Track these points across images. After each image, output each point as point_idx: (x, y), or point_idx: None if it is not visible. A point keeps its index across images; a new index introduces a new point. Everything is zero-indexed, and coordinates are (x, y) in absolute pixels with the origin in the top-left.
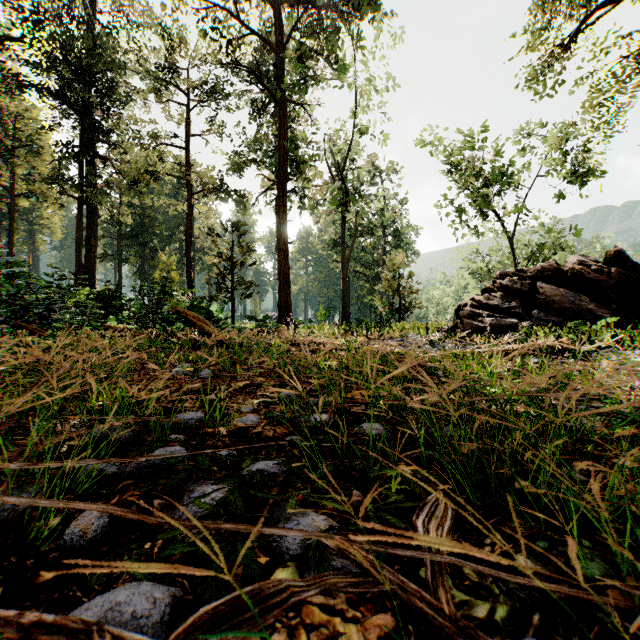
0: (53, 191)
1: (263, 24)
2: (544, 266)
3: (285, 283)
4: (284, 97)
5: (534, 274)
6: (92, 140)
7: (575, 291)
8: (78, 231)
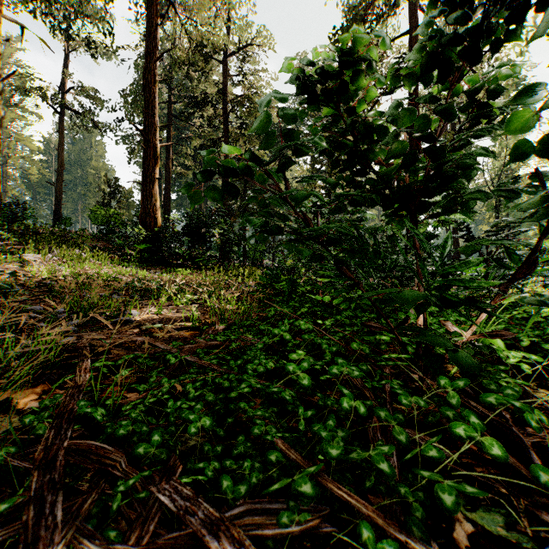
0: None
1: None
2: None
3: (456, 255)
4: None
5: None
6: None
7: None
8: None
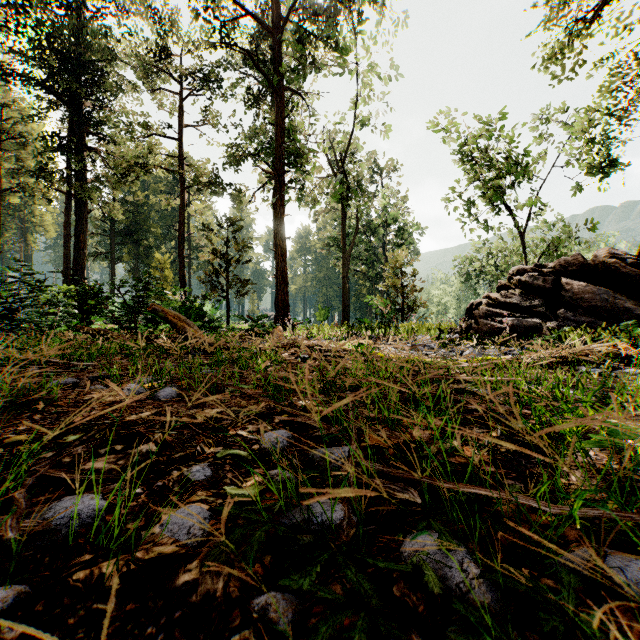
0: (40, 185)
1: (259, 8)
2: (568, 260)
3: (282, 281)
4: (281, 84)
5: (557, 269)
6: (81, 132)
7: (606, 288)
8: (66, 227)
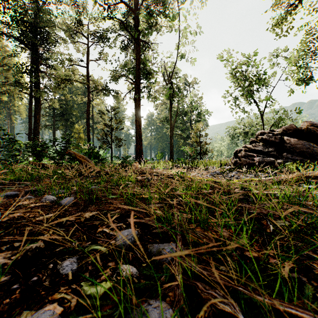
0: (17, 90)
1: None
2: (287, 127)
3: (139, 139)
4: (138, 38)
5: (281, 132)
6: (37, 63)
7: (308, 141)
8: (30, 111)
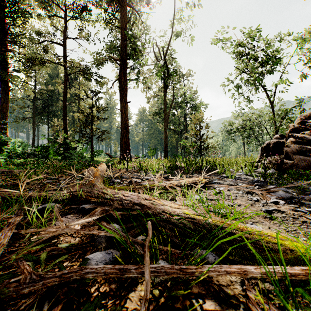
0: None
1: None
2: None
3: (125, 130)
4: (124, 1)
5: None
6: (4, 41)
7: None
8: None
